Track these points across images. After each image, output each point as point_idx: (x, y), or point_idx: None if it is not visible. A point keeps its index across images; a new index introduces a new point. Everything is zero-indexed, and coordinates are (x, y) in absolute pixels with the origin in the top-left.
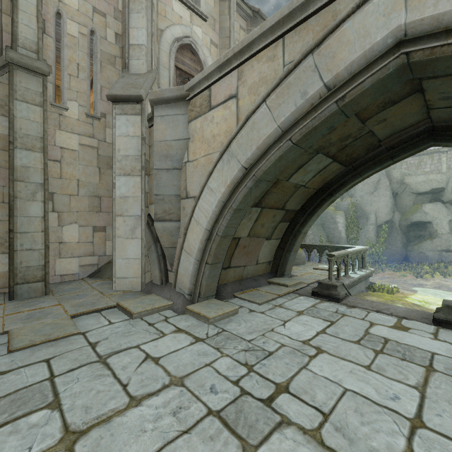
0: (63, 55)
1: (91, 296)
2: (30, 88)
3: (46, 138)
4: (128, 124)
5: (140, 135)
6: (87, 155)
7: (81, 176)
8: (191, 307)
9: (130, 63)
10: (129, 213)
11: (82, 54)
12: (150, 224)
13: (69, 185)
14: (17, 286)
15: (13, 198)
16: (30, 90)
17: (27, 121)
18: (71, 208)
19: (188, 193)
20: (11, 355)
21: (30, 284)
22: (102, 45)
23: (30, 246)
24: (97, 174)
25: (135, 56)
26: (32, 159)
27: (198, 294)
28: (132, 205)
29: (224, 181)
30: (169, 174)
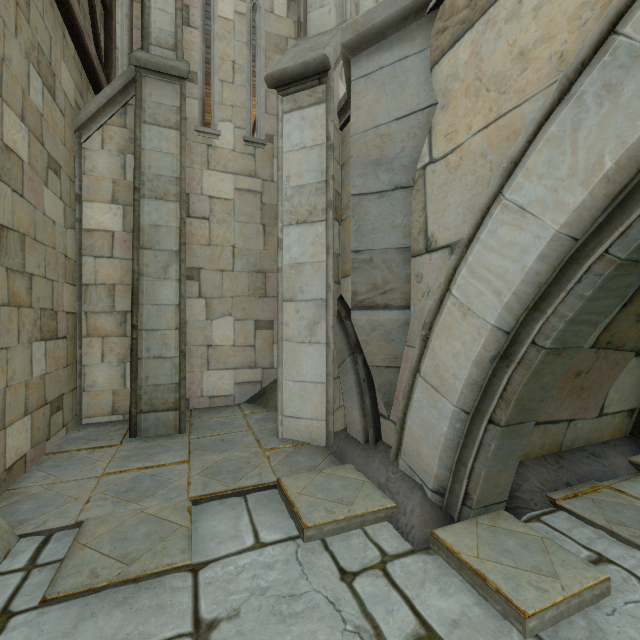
0: (212, 52)
1: (240, 449)
2: (162, 103)
3: (184, 177)
4: (302, 126)
5: (323, 141)
6: (247, 205)
7: (238, 240)
8: (448, 538)
9: (307, 20)
10: (305, 295)
11: (239, 45)
12: (342, 317)
13: (221, 255)
14: (141, 415)
15: (137, 276)
16: (163, 106)
17: (158, 154)
18: (224, 292)
19: (430, 238)
20: (42, 615)
21: (159, 414)
22: (268, 24)
23: (159, 352)
24: (261, 235)
25: (315, 3)
26: (164, 214)
27: (463, 496)
28: (310, 279)
29: (582, 167)
30: (384, 203)
